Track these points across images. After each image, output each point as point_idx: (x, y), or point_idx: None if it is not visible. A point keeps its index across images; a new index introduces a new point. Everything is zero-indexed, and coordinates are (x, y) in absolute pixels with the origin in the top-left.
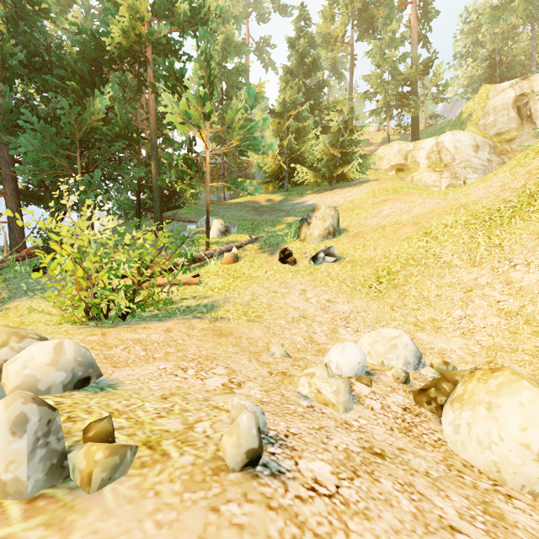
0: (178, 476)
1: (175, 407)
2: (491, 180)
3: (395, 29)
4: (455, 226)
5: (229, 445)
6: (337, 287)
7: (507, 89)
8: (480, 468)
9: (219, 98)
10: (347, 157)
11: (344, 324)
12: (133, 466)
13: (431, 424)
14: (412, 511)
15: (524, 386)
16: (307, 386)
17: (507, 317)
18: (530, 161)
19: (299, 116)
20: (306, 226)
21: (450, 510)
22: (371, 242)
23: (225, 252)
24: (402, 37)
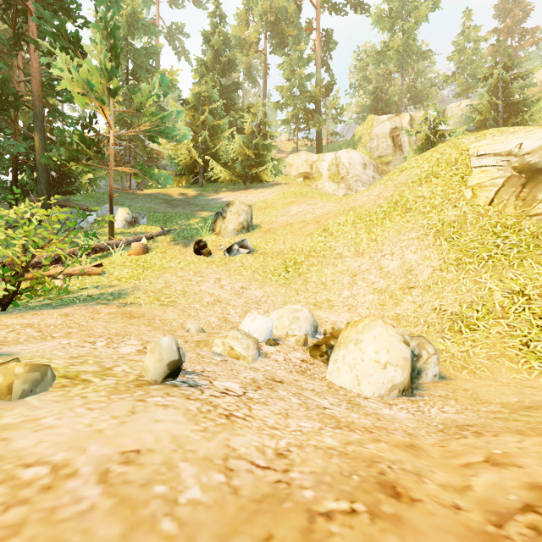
0: (103, 389)
1: (88, 361)
2: (371, 190)
3: (303, 49)
4: (346, 225)
5: (152, 361)
6: (250, 276)
7: (386, 121)
8: (351, 388)
9: (124, 77)
10: (260, 159)
11: (256, 307)
12: (53, 387)
13: (321, 369)
14: (299, 403)
15: (378, 325)
16: (221, 346)
17: (379, 294)
18: (397, 177)
19: (214, 113)
20: (221, 220)
21: (325, 403)
22: (281, 237)
23: (133, 242)
24: (309, 58)
